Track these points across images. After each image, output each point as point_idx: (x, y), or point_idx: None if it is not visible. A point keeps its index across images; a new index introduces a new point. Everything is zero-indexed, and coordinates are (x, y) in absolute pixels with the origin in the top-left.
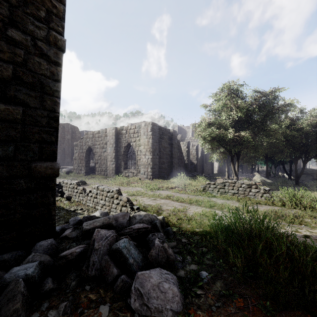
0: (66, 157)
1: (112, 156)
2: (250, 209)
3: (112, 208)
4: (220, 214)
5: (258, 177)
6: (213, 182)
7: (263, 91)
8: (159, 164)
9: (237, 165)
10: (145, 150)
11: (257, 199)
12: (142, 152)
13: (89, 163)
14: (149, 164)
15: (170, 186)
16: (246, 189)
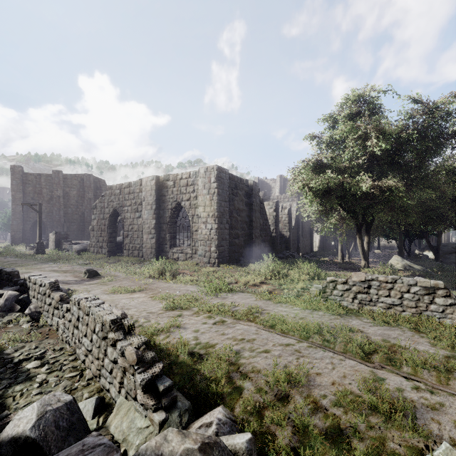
0: (86, 227)
1: (151, 225)
2: None
3: (103, 369)
4: (414, 398)
5: (398, 260)
6: (324, 269)
7: (429, 102)
8: (230, 238)
9: (368, 241)
10: (206, 214)
11: (455, 324)
12: (200, 218)
13: (115, 236)
14: (213, 239)
15: (251, 281)
16: (421, 297)
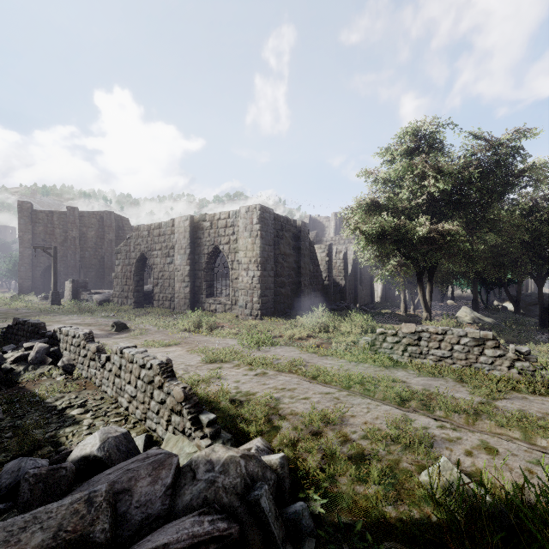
0: (106, 273)
1: (185, 272)
2: (509, 413)
3: (149, 411)
4: (436, 434)
5: (467, 312)
6: (381, 322)
7: (491, 137)
8: (275, 287)
9: (430, 290)
10: (248, 260)
11: (502, 375)
12: (241, 264)
13: (142, 284)
14: (256, 288)
15: (297, 335)
16: (471, 349)
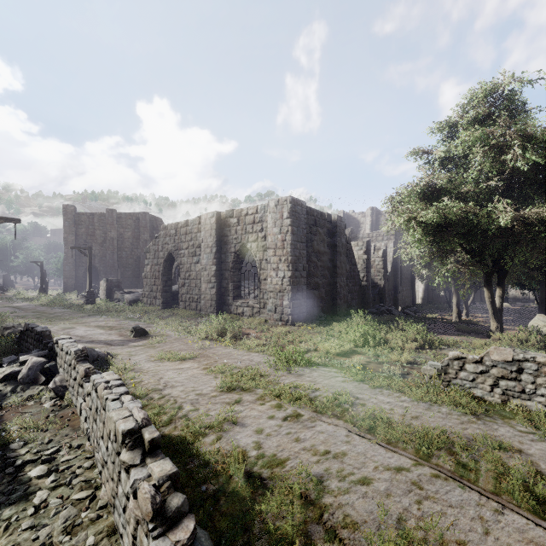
0: (141, 272)
1: (211, 272)
2: None
3: (117, 500)
4: None
5: (545, 321)
6: (436, 332)
7: None
8: (308, 288)
9: (501, 295)
10: (278, 259)
11: None
12: (270, 263)
13: (170, 284)
14: (286, 290)
15: (336, 349)
16: None
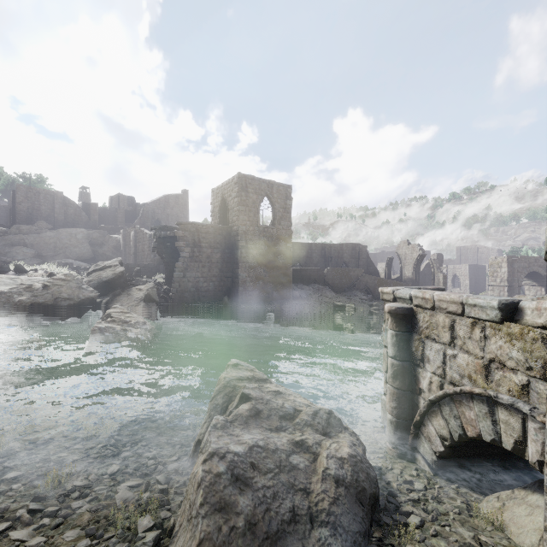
0: None
1: None
2: None
3: None
4: None
5: None
6: None
7: None
8: (475, 286)
9: None
10: (465, 278)
11: None
12: (463, 279)
13: None
14: (467, 286)
15: None
16: None
